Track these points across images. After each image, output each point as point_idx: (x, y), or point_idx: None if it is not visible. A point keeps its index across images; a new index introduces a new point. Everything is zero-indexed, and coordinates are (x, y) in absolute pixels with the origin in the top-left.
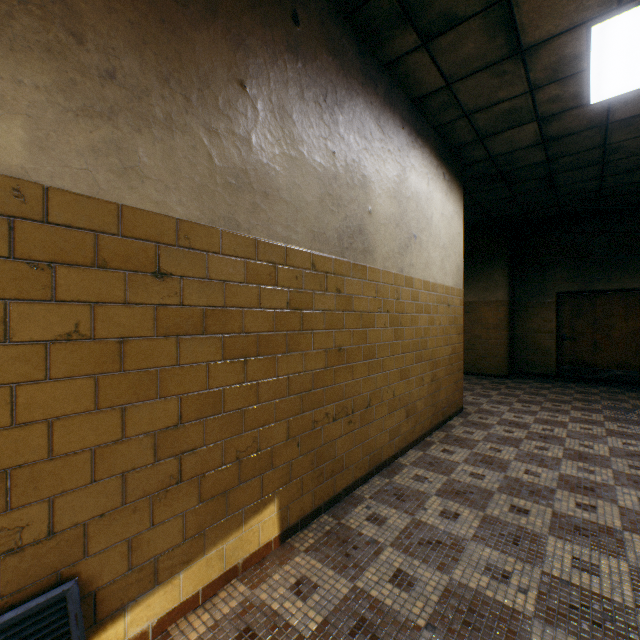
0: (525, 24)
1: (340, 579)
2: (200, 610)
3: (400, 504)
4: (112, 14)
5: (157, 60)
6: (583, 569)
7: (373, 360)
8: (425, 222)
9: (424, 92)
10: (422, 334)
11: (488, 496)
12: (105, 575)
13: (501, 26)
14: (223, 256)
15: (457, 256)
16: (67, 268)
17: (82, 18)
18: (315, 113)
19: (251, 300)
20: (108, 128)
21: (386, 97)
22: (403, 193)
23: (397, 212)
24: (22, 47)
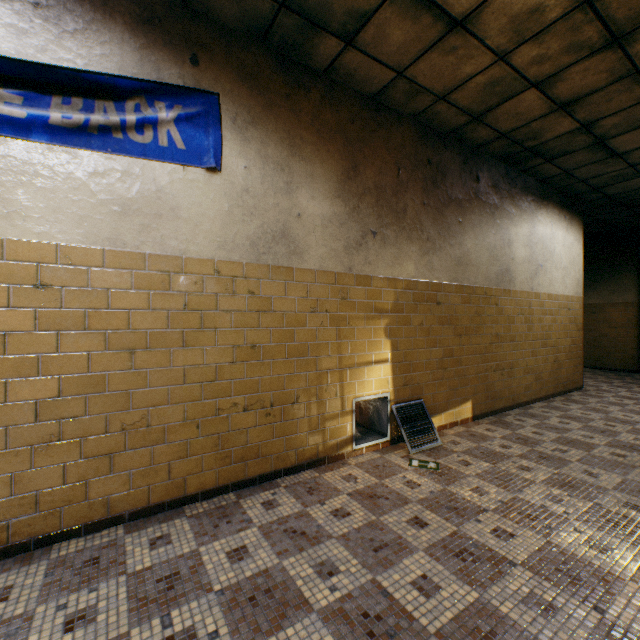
0: (617, 147)
1: (506, 430)
2: (449, 429)
3: (533, 418)
4: (428, 219)
5: (437, 227)
6: (638, 440)
7: (514, 342)
8: (548, 254)
9: (548, 176)
10: (546, 329)
11: (590, 420)
12: (427, 403)
13: (600, 150)
14: (454, 294)
15: (576, 272)
16: (420, 304)
17: (422, 225)
18: (485, 218)
19: (462, 311)
20: (427, 257)
21: (521, 188)
22: (532, 241)
23: (528, 254)
24: (413, 241)
